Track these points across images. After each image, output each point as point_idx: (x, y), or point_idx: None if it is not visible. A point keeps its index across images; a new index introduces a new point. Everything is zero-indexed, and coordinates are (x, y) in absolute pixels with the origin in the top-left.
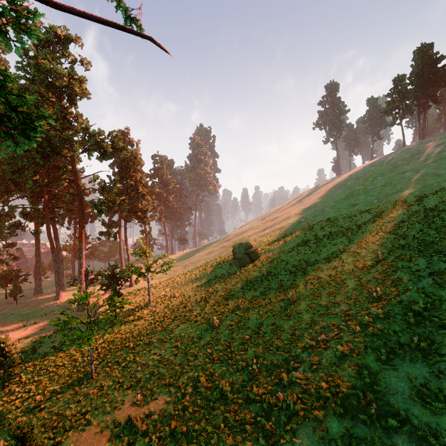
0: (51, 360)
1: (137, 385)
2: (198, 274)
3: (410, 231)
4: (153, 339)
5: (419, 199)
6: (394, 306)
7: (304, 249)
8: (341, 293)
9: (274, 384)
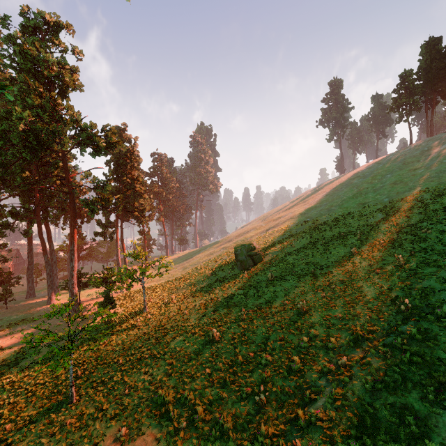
0: (31, 376)
1: (123, 413)
2: (198, 277)
3: (431, 231)
4: (145, 354)
5: (435, 197)
6: (433, 324)
7: (312, 251)
8: (360, 303)
9: (286, 421)
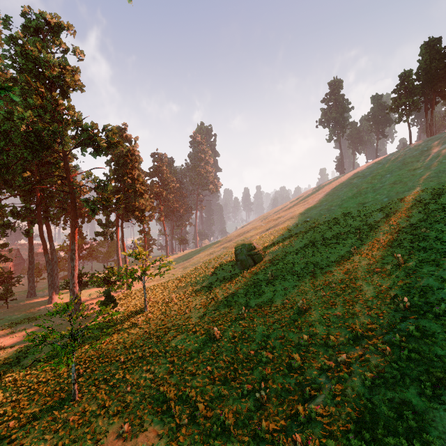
0: (33, 375)
1: (125, 410)
2: (198, 276)
3: (430, 231)
4: (147, 353)
5: (434, 197)
6: (431, 322)
7: (312, 251)
8: (359, 301)
9: (287, 417)
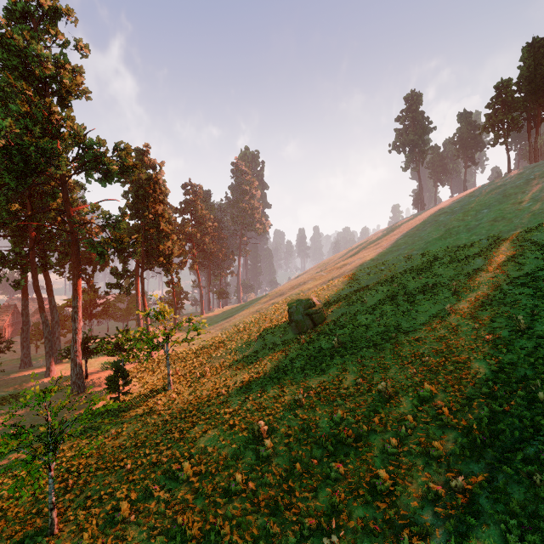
0: (6, 485)
1: None
2: (240, 342)
3: None
4: (163, 457)
5: None
6: None
7: (391, 309)
8: (469, 385)
9: None
